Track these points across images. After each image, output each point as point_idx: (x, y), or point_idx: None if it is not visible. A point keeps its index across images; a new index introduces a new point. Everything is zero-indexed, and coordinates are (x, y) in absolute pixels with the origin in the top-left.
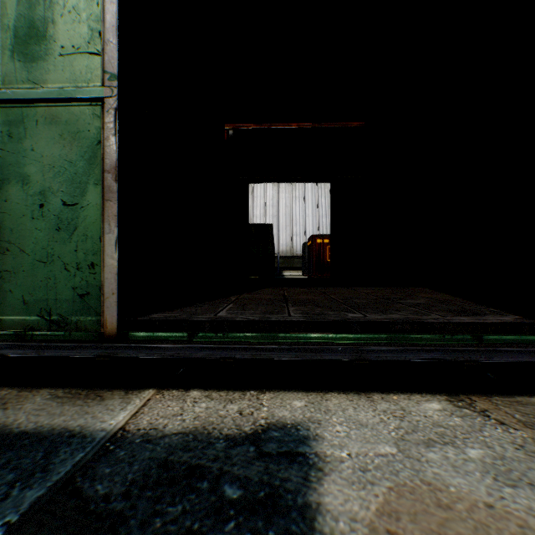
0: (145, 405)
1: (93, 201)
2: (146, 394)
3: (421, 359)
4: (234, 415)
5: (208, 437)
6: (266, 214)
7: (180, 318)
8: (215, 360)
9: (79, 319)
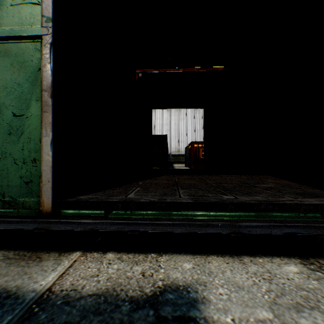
0: (71, 266)
1: (35, 112)
2: (74, 255)
3: (283, 233)
4: (138, 277)
5: (116, 299)
6: (163, 129)
7: (99, 200)
8: (124, 231)
9: (25, 200)
